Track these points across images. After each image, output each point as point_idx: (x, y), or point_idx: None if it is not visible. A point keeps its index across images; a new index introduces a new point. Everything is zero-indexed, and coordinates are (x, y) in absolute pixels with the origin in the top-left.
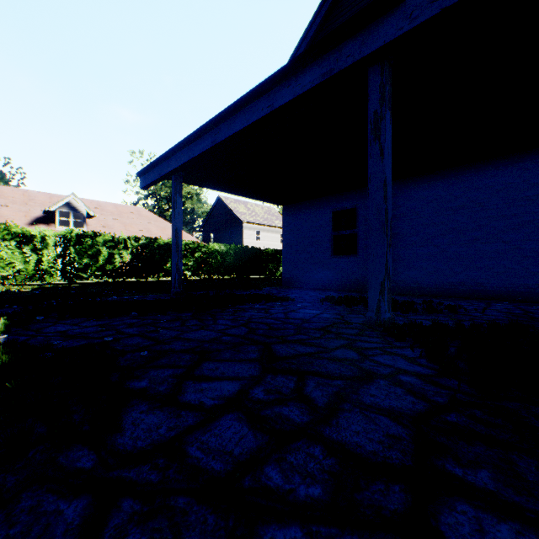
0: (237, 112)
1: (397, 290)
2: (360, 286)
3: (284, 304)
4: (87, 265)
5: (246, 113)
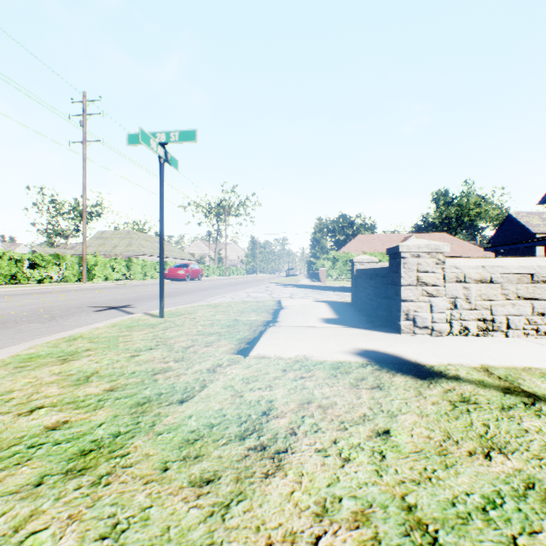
0: (516, 244)
1: None
2: None
3: None
4: None
5: (518, 245)
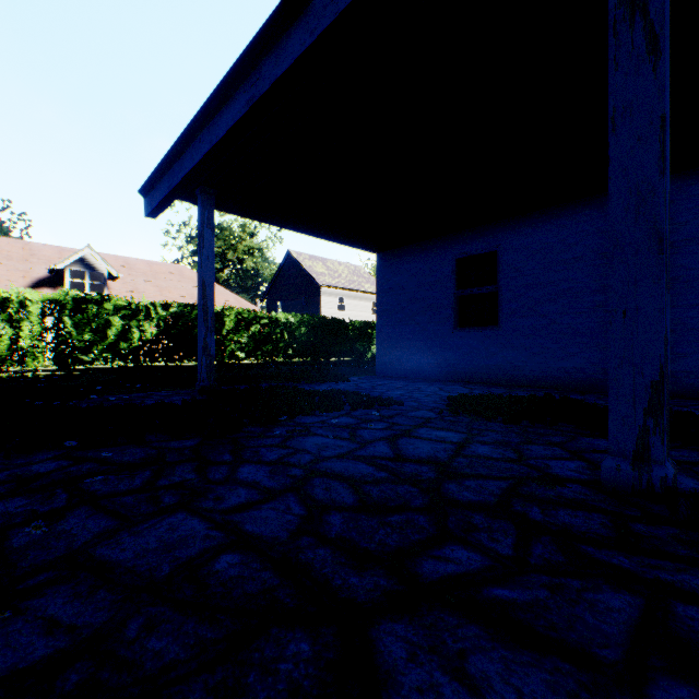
0: (293, 22)
1: (569, 383)
2: (502, 377)
3: (385, 413)
4: (90, 343)
5: (309, 16)
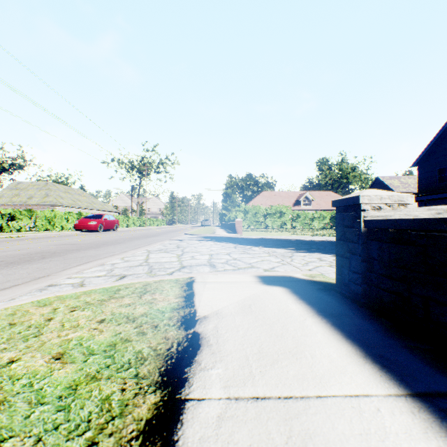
0: None
1: None
2: None
3: None
4: None
5: None
